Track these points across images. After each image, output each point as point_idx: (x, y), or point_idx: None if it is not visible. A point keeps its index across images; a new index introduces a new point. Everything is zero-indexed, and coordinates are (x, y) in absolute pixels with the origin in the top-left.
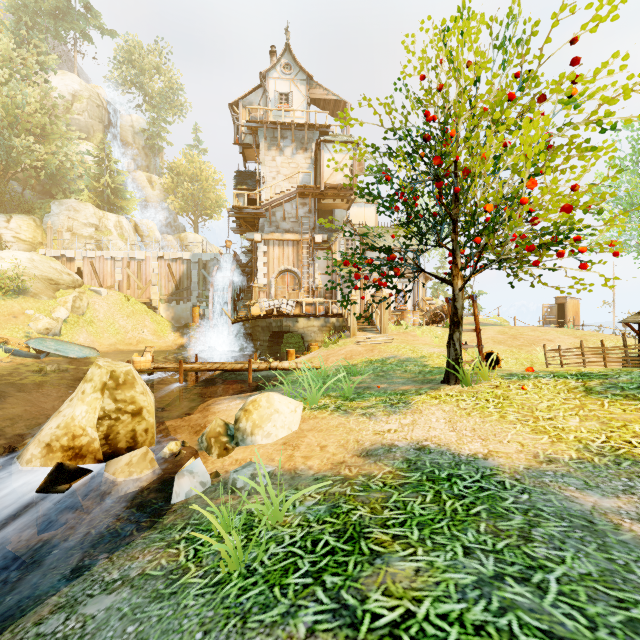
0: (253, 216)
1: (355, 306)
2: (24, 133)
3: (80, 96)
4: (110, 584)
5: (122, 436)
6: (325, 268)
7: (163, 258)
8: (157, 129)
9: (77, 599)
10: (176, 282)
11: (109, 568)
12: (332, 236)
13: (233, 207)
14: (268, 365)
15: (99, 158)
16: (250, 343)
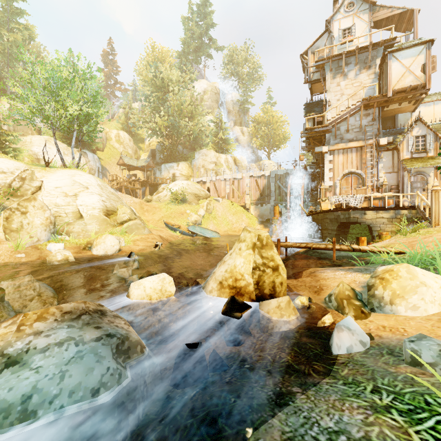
0: (320, 134)
1: (438, 196)
2: (184, 118)
3: (207, 91)
4: (332, 434)
5: (266, 285)
6: (390, 167)
7: (252, 176)
8: (246, 97)
9: (303, 436)
10: (260, 191)
11: (314, 409)
12: (396, 138)
13: (305, 129)
14: (348, 247)
15: (216, 123)
16: (317, 232)
